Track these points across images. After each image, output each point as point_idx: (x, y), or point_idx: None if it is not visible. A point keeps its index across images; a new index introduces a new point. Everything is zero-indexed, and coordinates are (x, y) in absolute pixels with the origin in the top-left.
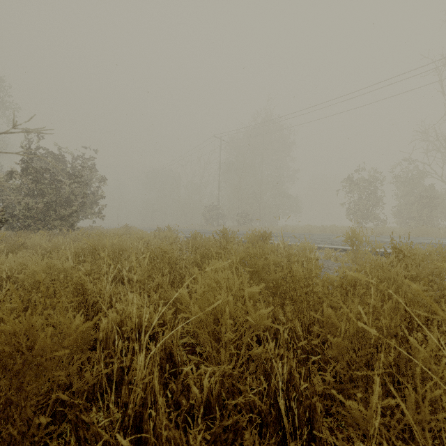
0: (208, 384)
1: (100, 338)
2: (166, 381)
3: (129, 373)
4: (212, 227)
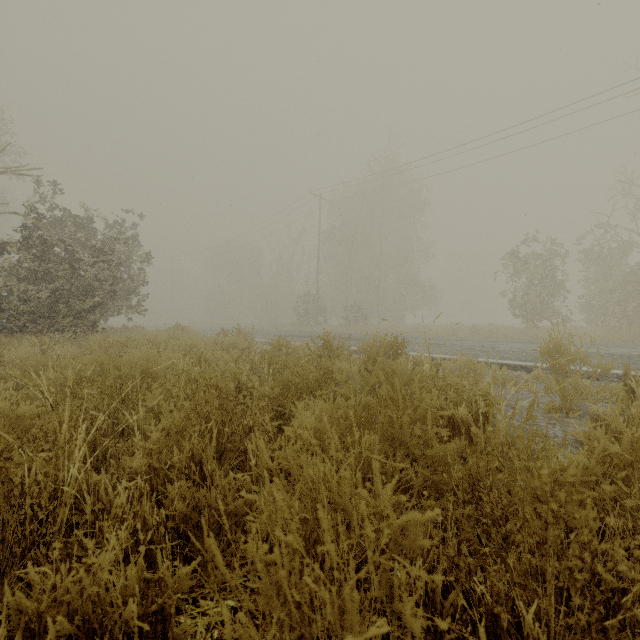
0: None
1: None
2: None
3: None
4: (307, 327)
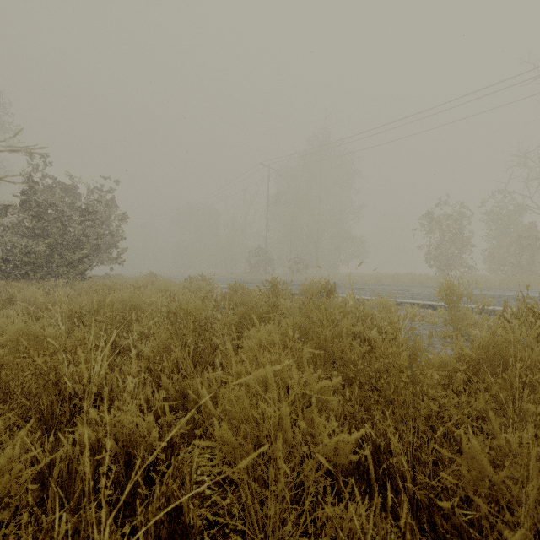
0: None
1: (55, 476)
2: None
3: None
4: (258, 275)
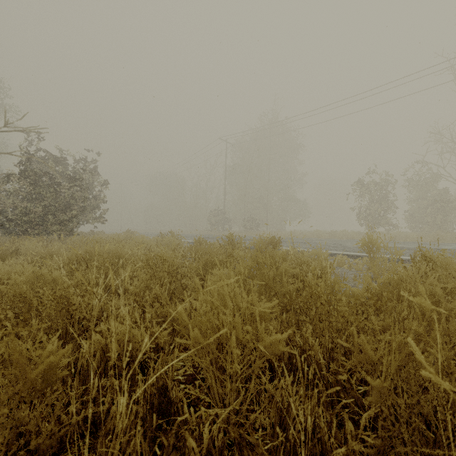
0: (208, 435)
1: (79, 367)
2: (154, 434)
3: (107, 421)
4: (217, 232)
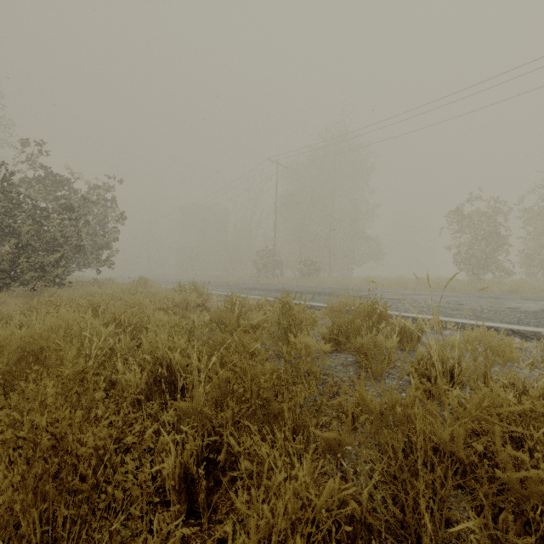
0: None
1: None
2: None
3: None
4: (266, 279)
